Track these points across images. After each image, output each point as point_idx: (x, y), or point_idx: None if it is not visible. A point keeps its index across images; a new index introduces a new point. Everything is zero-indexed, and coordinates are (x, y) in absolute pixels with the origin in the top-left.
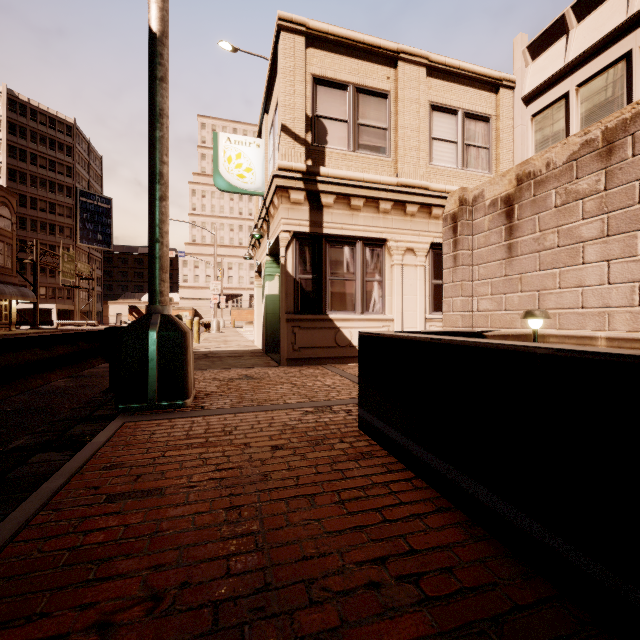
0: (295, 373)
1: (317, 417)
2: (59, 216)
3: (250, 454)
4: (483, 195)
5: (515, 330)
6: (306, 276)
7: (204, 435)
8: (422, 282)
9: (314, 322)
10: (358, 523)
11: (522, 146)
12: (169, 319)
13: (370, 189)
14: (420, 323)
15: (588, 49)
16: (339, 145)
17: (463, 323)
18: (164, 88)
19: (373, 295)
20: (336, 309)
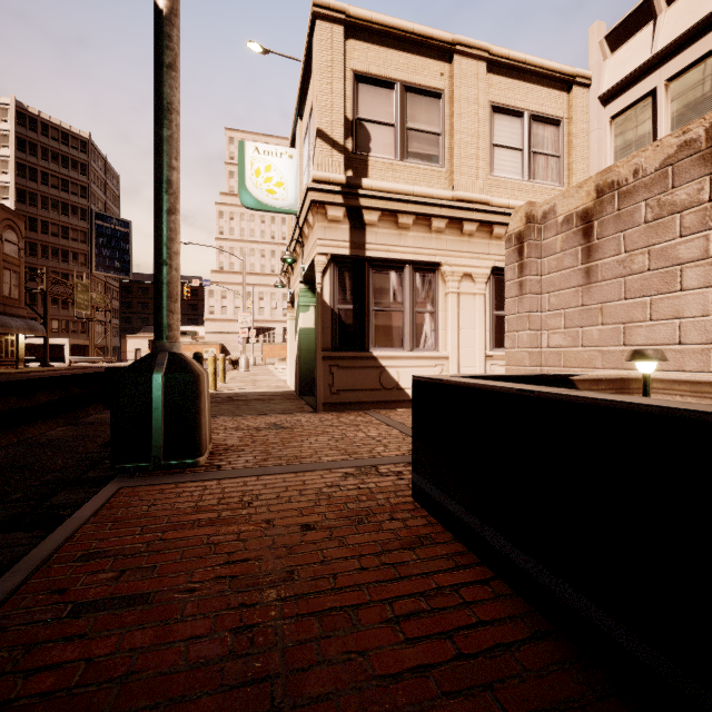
0: (333, 421)
1: (360, 481)
2: (73, 241)
3: (273, 537)
4: (555, 210)
5: (609, 373)
6: (346, 306)
7: (216, 507)
8: (482, 313)
9: (355, 360)
10: (421, 660)
11: (599, 153)
12: (178, 359)
13: (421, 204)
14: (479, 361)
15: (681, 36)
16: (384, 153)
17: (531, 361)
18: (173, 77)
19: (424, 329)
20: (381, 345)
